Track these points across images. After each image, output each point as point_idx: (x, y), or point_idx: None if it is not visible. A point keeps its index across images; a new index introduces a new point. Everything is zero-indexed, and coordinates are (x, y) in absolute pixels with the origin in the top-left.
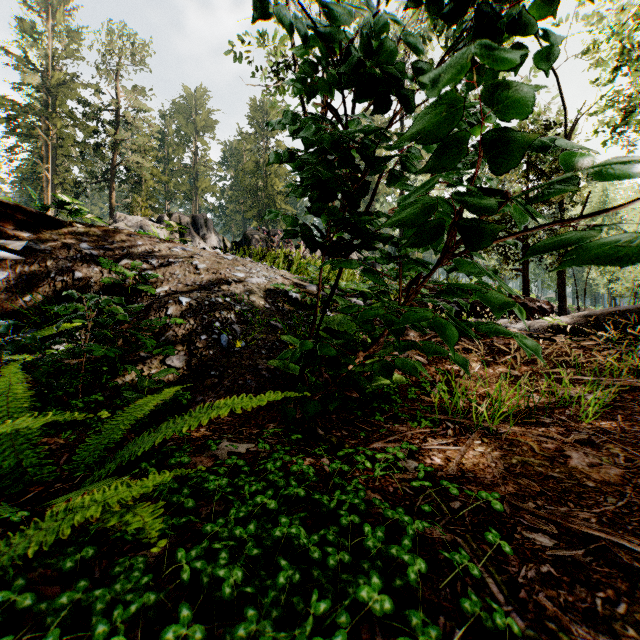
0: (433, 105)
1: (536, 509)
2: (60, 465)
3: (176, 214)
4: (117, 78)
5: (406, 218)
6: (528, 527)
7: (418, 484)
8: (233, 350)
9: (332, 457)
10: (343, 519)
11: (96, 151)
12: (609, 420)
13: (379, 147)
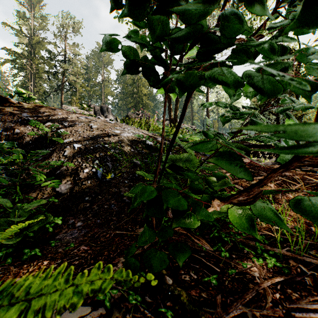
0: None
1: None
2: None
3: (92, 105)
4: (64, 39)
5: None
6: None
7: None
8: (105, 180)
9: None
10: None
11: (54, 75)
12: None
13: None
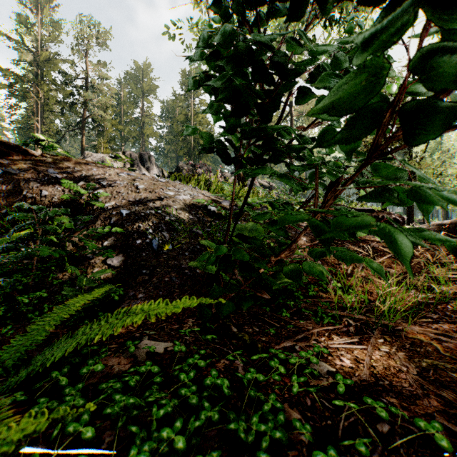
0: None
1: None
2: None
3: (128, 152)
4: (86, 55)
5: (341, 101)
6: None
7: (341, 403)
8: (162, 252)
9: (246, 358)
10: None
11: (72, 108)
12: None
13: (290, 61)
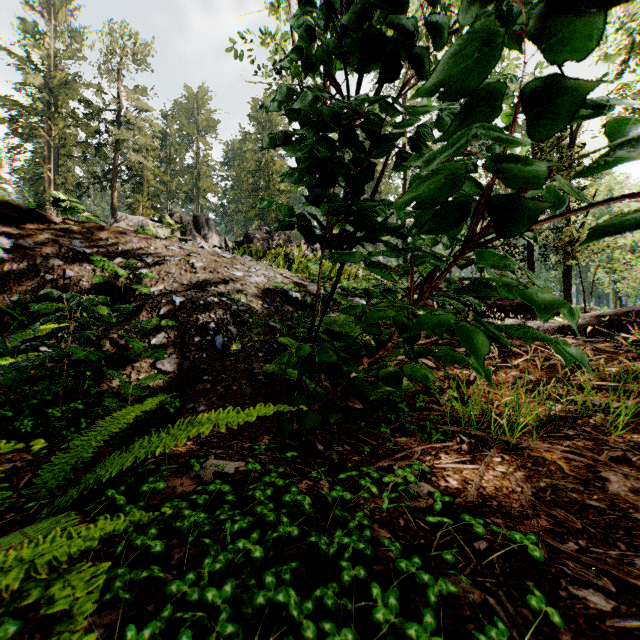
0: (463, 42)
1: (579, 552)
2: (20, 488)
3: (177, 214)
4: (119, 78)
5: (424, 195)
6: (574, 579)
7: (435, 520)
8: (228, 353)
9: (332, 479)
10: (345, 574)
11: (98, 151)
12: (639, 432)
13: (386, 124)
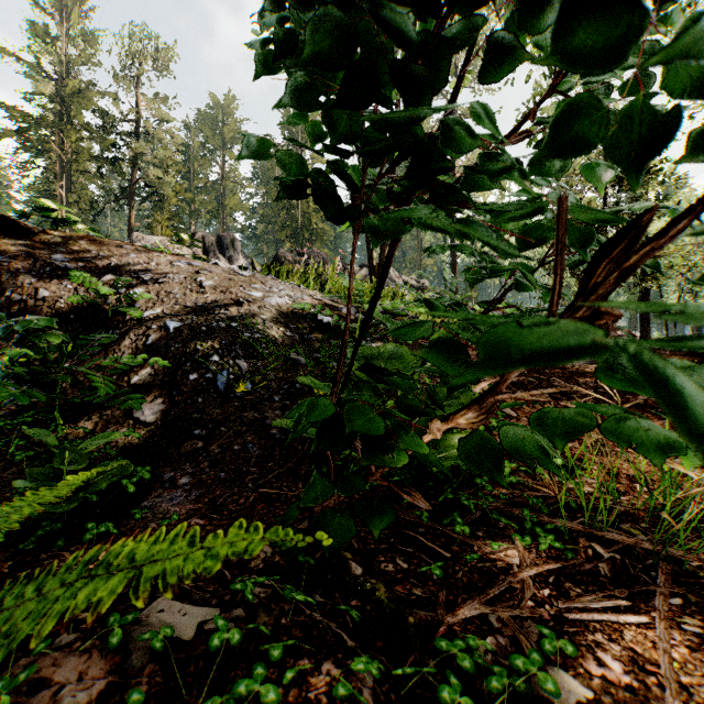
0: None
1: None
2: None
3: (199, 233)
4: (137, 85)
5: None
6: None
7: None
8: (233, 396)
9: (380, 661)
10: None
11: (114, 166)
12: None
13: None
